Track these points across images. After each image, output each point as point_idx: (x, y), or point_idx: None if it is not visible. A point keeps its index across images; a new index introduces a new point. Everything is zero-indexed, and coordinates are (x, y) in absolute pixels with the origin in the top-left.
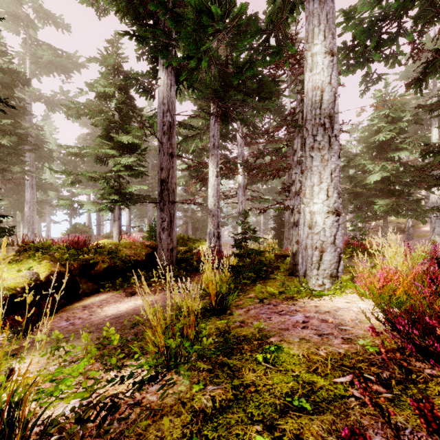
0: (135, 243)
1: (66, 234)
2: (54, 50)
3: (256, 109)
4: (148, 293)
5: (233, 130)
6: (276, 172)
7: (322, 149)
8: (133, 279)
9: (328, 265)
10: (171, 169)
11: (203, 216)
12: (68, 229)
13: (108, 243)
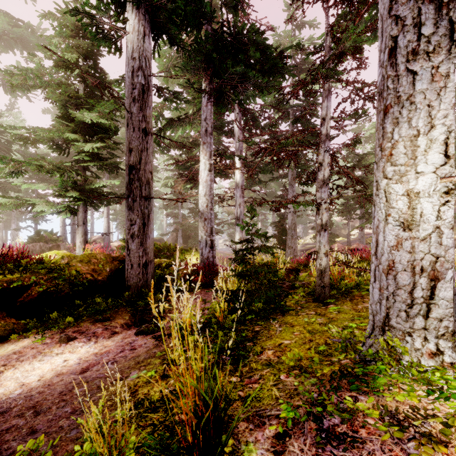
0: (97, 254)
1: (26, 244)
2: (12, 19)
3: (259, 87)
4: (100, 336)
5: (229, 122)
6: (294, 154)
7: (438, 52)
8: (80, 311)
9: (448, 309)
10: (144, 151)
11: (195, 222)
12: (29, 238)
13: (59, 256)
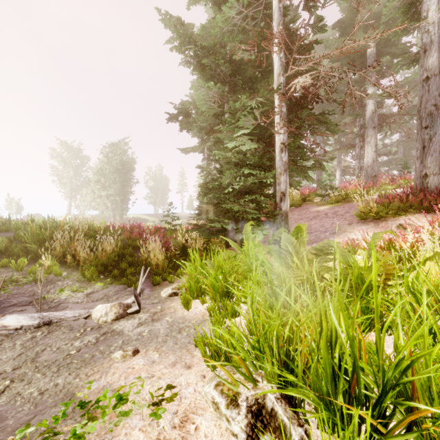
0: None
1: None
2: None
3: None
4: None
5: None
6: None
7: None
8: None
9: None
10: (321, 175)
11: None
12: None
13: None
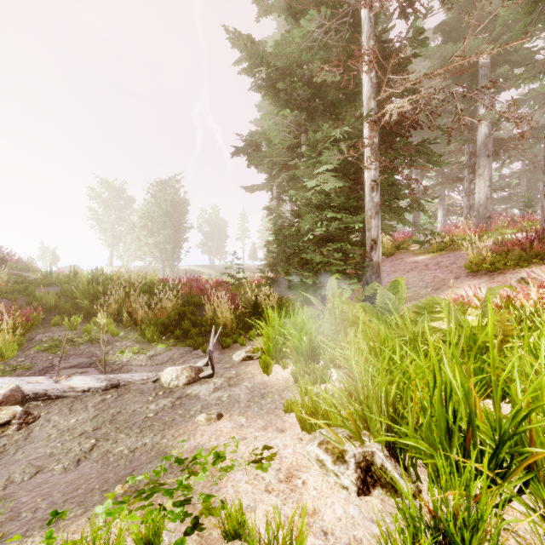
0: None
1: None
2: None
3: None
4: None
5: None
6: None
7: None
8: None
9: None
10: (418, 217)
11: None
12: None
13: None
